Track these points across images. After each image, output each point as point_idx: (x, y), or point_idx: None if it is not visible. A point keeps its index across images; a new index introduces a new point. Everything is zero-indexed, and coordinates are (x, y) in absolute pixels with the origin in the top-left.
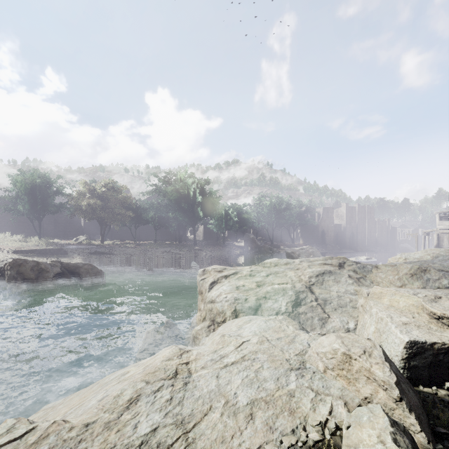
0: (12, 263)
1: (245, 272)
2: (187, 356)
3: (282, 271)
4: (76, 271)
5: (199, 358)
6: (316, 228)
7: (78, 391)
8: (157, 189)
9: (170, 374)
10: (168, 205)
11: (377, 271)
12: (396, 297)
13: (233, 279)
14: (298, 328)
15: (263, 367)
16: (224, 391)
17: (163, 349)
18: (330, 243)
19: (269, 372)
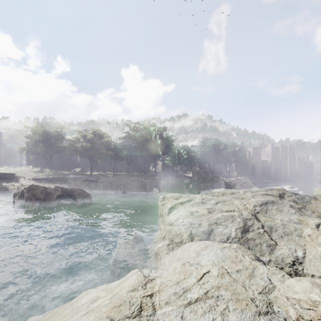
0: (29, 188)
1: (197, 200)
2: (151, 286)
3: (229, 199)
4: (72, 194)
5: (162, 290)
6: (247, 163)
7: (55, 309)
8: (129, 135)
9: (134, 310)
10: (136, 147)
11: (316, 202)
12: None
13: (188, 206)
14: (254, 258)
15: (228, 309)
16: None
17: (130, 273)
18: (259, 174)
19: (236, 316)
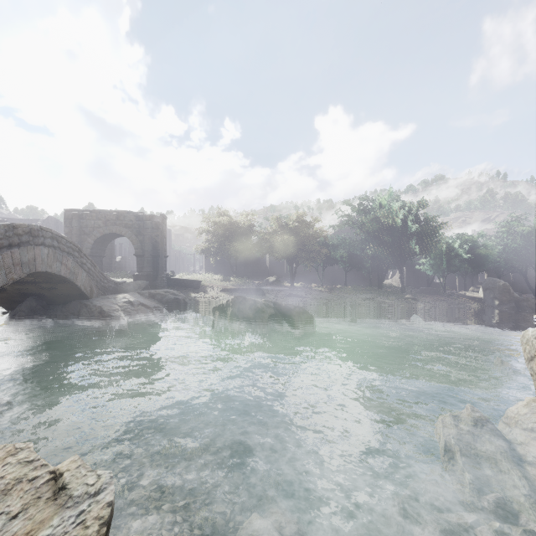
0: (234, 300)
1: None
2: None
3: None
4: (288, 314)
5: None
6: None
7: None
8: (351, 220)
9: None
10: (364, 240)
11: None
12: None
13: None
14: None
15: None
16: None
17: None
18: None
19: None
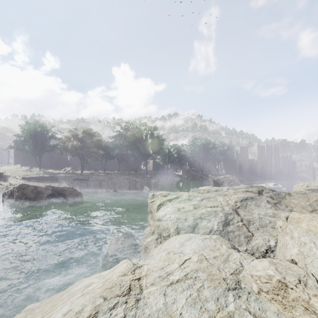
0: (19, 187)
1: (184, 197)
2: (139, 272)
3: (213, 196)
4: (63, 193)
5: (149, 274)
6: (235, 162)
7: (52, 296)
8: (120, 134)
9: (124, 290)
10: (127, 146)
11: (289, 198)
12: (314, 223)
13: (175, 202)
14: (230, 247)
15: (204, 287)
16: (171, 310)
17: (120, 262)
18: (246, 172)
19: (209, 292)
